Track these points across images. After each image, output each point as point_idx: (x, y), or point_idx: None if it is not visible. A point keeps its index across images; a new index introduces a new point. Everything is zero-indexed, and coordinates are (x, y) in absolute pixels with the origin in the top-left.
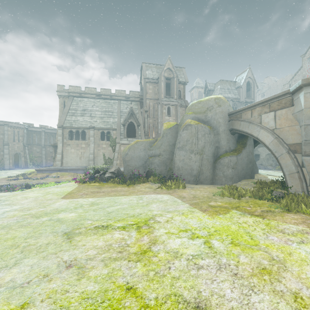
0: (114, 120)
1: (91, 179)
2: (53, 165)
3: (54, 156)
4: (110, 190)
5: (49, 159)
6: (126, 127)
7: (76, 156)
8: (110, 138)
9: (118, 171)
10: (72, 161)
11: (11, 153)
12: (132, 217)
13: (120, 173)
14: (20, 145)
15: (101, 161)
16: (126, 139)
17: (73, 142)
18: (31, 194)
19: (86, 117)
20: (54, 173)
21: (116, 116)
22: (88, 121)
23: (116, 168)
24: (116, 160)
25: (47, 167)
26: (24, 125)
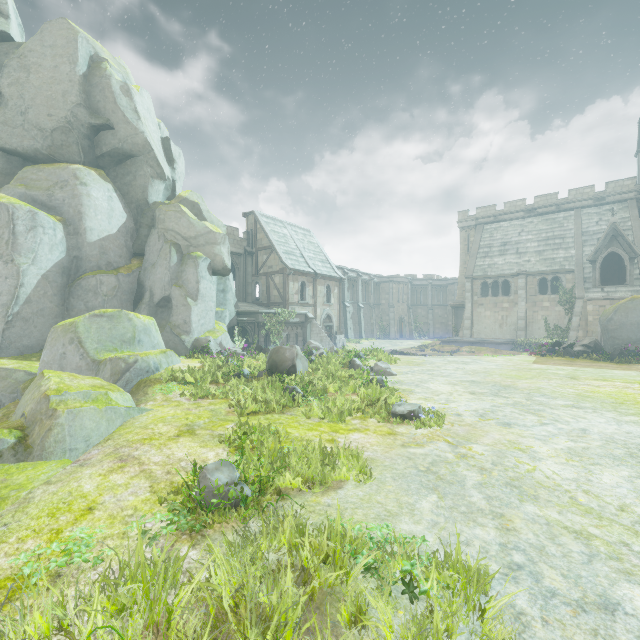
0: (567, 253)
1: (550, 352)
2: (458, 336)
3: (454, 322)
4: (589, 364)
5: (438, 326)
6: (599, 264)
7: (493, 323)
8: (559, 289)
9: (595, 345)
10: (487, 330)
11: (395, 318)
12: (632, 380)
13: (599, 347)
14: (404, 307)
15: (540, 331)
16: (598, 290)
17: (488, 300)
18: (494, 358)
19: (510, 256)
20: (465, 347)
21: (572, 243)
22: (513, 262)
23: (592, 340)
24: (574, 330)
25: (453, 338)
26: (409, 278)
